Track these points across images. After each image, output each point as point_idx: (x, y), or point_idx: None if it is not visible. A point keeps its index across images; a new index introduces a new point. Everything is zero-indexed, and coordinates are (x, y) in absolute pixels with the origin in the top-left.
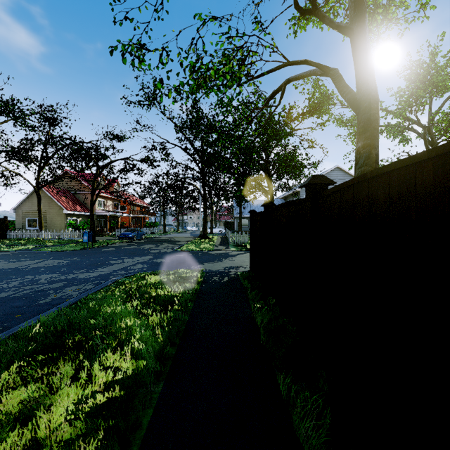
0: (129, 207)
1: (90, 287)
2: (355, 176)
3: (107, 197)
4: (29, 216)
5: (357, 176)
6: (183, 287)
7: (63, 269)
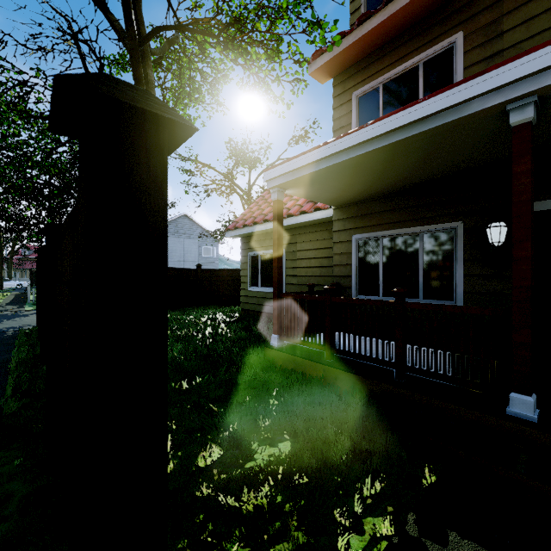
0: None
1: None
2: None
3: None
4: None
5: None
6: None
7: None
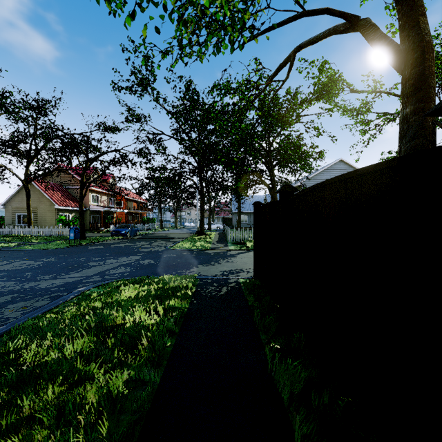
0: (126, 202)
1: (42, 304)
2: (401, 154)
3: (102, 192)
4: (19, 212)
5: (404, 153)
6: (165, 308)
7: (27, 274)
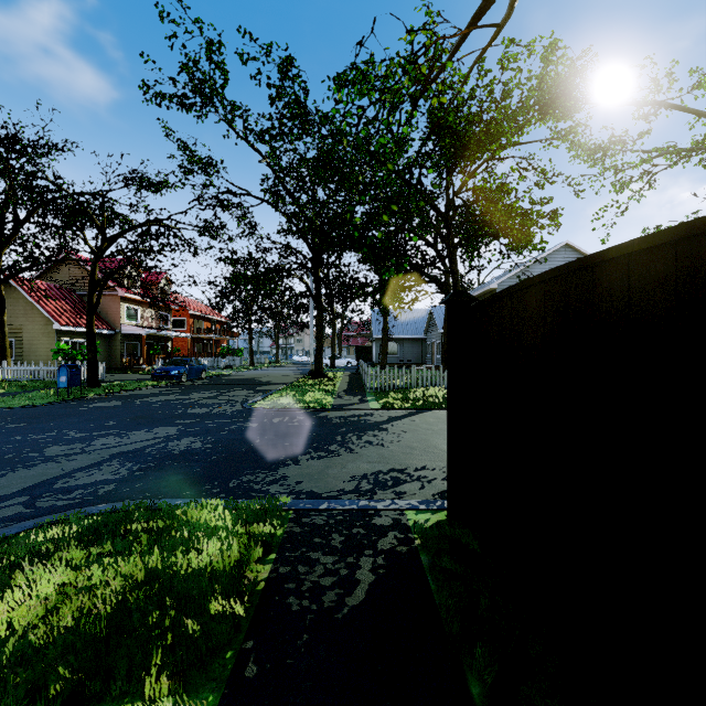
0: (191, 321)
1: None
2: None
3: (146, 302)
4: None
5: None
6: None
7: None
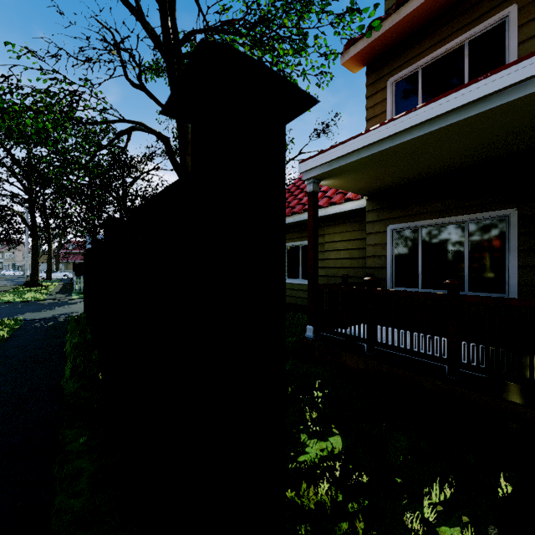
0: None
1: None
2: None
3: None
4: None
5: None
6: None
7: None
